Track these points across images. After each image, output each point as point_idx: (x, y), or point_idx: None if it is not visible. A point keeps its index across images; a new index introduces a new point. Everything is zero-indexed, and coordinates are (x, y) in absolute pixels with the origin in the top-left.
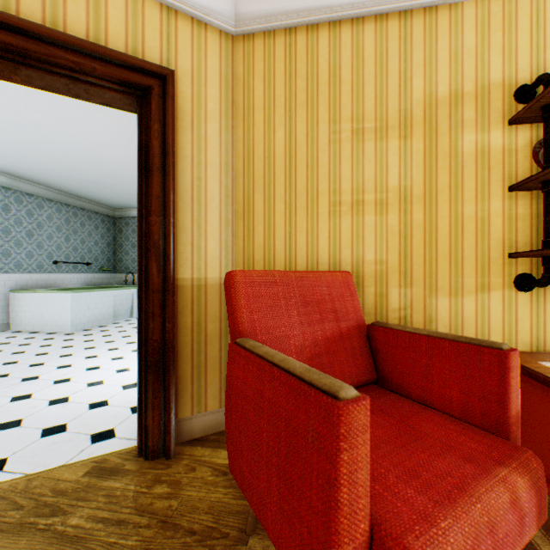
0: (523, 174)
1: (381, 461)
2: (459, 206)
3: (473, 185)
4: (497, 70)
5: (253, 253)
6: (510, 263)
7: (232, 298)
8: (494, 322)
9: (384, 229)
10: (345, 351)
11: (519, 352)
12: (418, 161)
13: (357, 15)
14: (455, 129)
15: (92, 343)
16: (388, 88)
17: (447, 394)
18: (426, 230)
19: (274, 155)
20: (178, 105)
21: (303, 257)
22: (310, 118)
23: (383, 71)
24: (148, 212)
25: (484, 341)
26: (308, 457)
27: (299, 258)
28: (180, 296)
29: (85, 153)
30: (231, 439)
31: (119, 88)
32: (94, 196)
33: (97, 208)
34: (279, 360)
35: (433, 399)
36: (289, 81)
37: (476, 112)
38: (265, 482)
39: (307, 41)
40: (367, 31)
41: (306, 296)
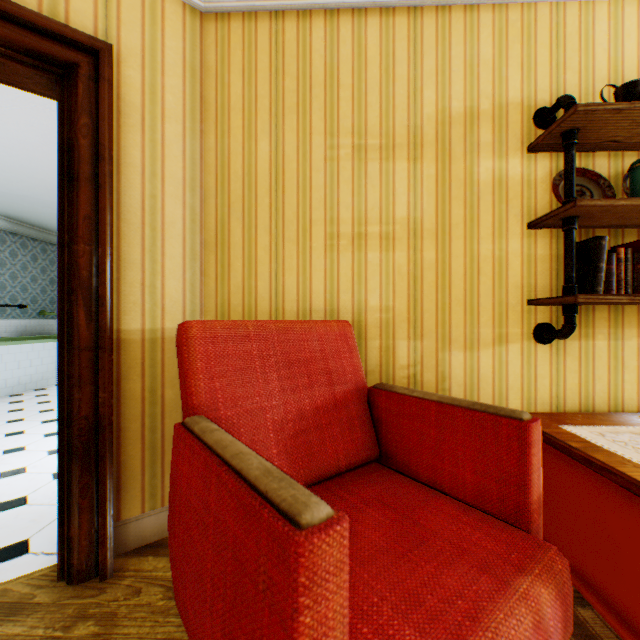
0: (543, 209)
1: (375, 582)
2: (475, 244)
3: (491, 219)
4: (515, 88)
5: (229, 297)
6: (530, 311)
7: (184, 360)
8: (513, 379)
9: (391, 269)
10: (340, 422)
11: (539, 414)
12: (430, 188)
13: (359, 5)
14: (471, 153)
15: (20, 413)
16: (396, 99)
17: (460, 474)
18: (439, 271)
19: (256, 172)
20: (121, 94)
21: (293, 302)
22: (302, 127)
23: (390, 77)
24: (72, 238)
25: (502, 409)
26: (259, 613)
27: (288, 303)
28: (124, 354)
29: (9, 158)
30: (175, 561)
31: (25, 59)
32: (30, 217)
33: (35, 233)
34: (232, 455)
35: (444, 481)
36: (275, 78)
37: (493, 134)
38: (210, 635)
39: (298, 30)
40: (371, 26)
41: (291, 353)
